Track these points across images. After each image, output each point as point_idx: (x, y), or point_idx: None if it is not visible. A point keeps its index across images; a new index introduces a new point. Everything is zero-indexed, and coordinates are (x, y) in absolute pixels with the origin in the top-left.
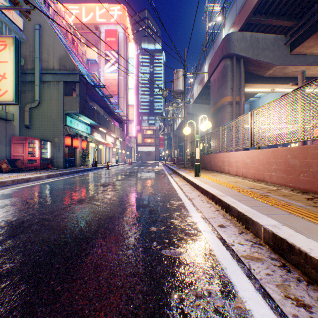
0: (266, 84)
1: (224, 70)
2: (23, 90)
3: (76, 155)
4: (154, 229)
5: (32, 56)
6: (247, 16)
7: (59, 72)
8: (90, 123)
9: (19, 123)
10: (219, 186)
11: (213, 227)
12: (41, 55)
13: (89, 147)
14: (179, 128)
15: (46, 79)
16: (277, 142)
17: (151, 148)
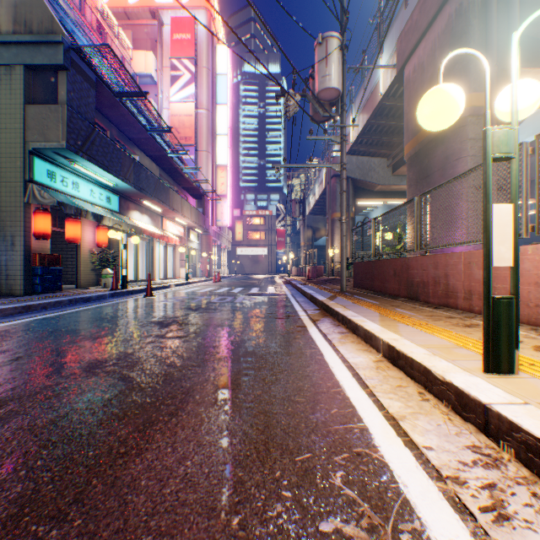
0: None
1: (461, 19)
2: None
3: (81, 261)
4: None
5: None
6: None
7: (11, 40)
8: (112, 185)
9: None
10: None
11: None
12: None
13: (117, 243)
14: (313, 213)
15: None
16: None
17: (262, 251)
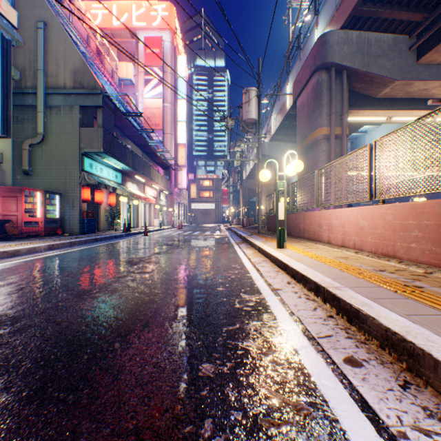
0: (379, 110)
1: (318, 88)
2: (19, 119)
3: (100, 215)
4: (208, 372)
5: (33, 68)
6: (353, 5)
7: (73, 92)
8: (120, 168)
9: (12, 167)
10: (323, 265)
11: (335, 364)
12: (47, 67)
13: (119, 203)
14: (249, 178)
15: (55, 102)
16: (421, 192)
17: (210, 206)
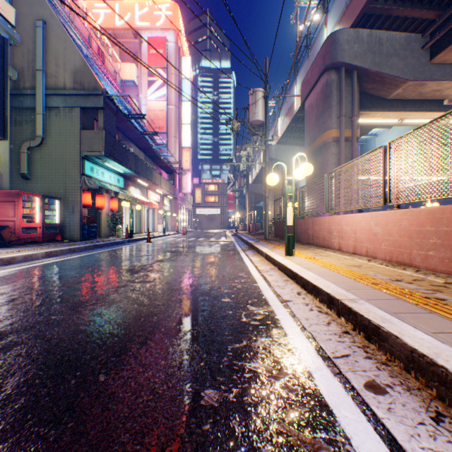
0: (390, 111)
1: (328, 89)
2: (18, 121)
3: (102, 221)
4: (212, 401)
5: (32, 68)
6: (364, 2)
7: (73, 93)
8: (122, 172)
9: (9, 170)
10: (335, 274)
11: (355, 391)
12: (47, 67)
13: (121, 208)
14: (255, 182)
15: (54, 103)
16: (440, 196)
17: (216, 211)
